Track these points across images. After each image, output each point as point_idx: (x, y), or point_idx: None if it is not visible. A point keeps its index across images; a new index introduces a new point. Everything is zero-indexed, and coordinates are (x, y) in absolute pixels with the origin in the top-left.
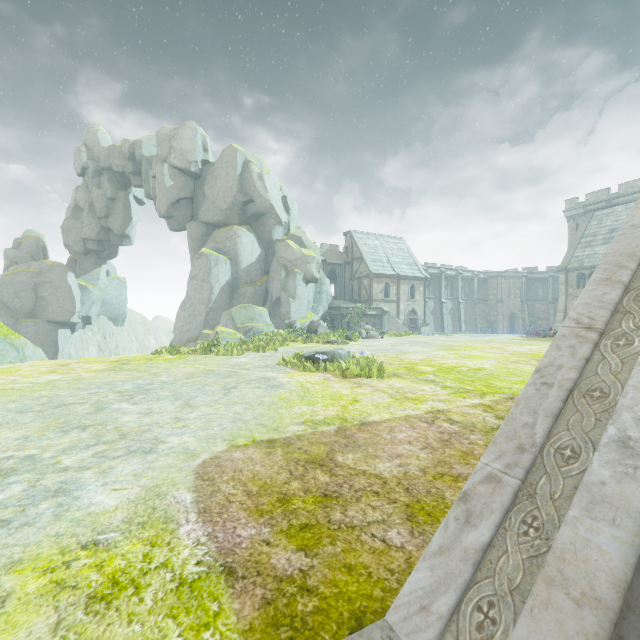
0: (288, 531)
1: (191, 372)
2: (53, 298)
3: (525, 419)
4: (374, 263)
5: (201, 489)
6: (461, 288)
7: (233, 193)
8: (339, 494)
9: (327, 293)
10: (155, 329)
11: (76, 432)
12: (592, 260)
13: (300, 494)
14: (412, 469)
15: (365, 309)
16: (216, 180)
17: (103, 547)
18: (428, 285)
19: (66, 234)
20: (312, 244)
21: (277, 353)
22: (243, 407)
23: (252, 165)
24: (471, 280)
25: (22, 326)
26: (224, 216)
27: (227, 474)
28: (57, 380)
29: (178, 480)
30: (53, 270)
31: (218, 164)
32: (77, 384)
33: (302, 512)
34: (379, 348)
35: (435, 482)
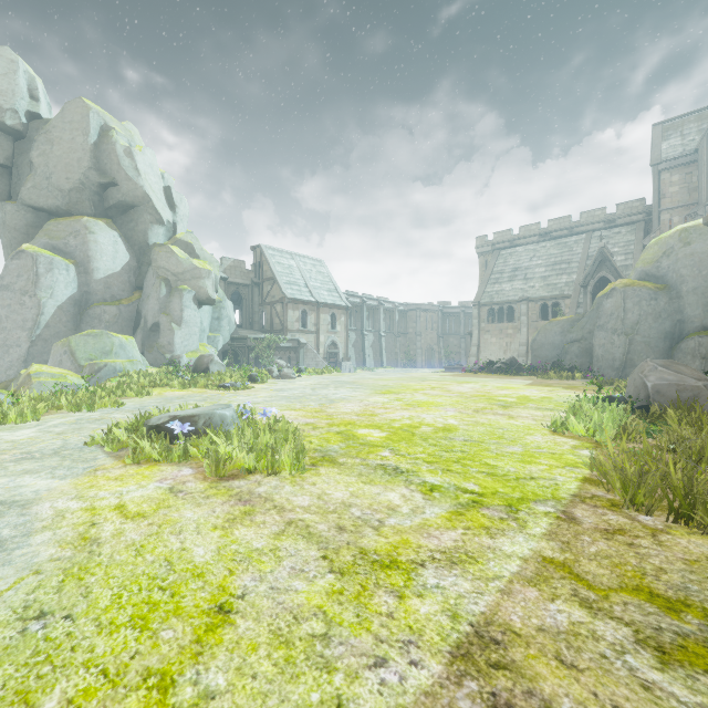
0: None
1: None
2: None
3: None
4: (289, 286)
5: None
6: (383, 320)
7: (82, 168)
8: None
9: (229, 320)
10: None
11: None
12: (500, 296)
13: None
14: None
15: (278, 341)
16: (53, 145)
17: None
18: (349, 315)
19: None
20: (208, 255)
21: (117, 412)
22: None
23: (115, 134)
24: (392, 312)
25: None
26: (67, 200)
27: None
28: None
29: None
30: None
31: (57, 122)
32: None
33: None
34: (295, 394)
35: None
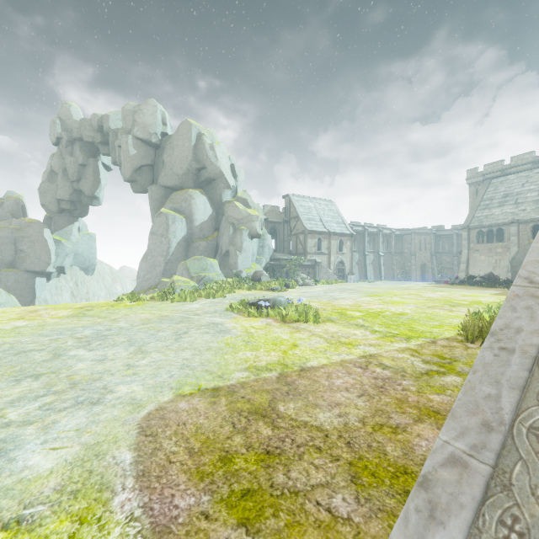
0: (229, 499)
1: (147, 318)
2: (31, 251)
3: (487, 389)
4: (308, 222)
5: (142, 446)
6: (381, 243)
7: (188, 161)
8: (281, 450)
9: (269, 247)
10: (121, 277)
11: (28, 381)
12: (490, 220)
13: (242, 451)
14: (351, 419)
15: (301, 260)
16: (173, 150)
17: (26, 526)
18: (354, 240)
19: (42, 195)
20: (256, 205)
21: (225, 299)
22: (192, 353)
23: (205, 137)
24: (389, 236)
25: (3, 275)
26: (180, 181)
27: (170, 428)
28: (23, 326)
29: (120, 436)
30: (31, 226)
31: (175, 136)
32: (41, 330)
33: (244, 474)
34: (314, 294)
35: (375, 434)
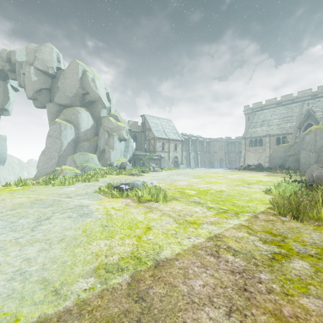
0: None
1: (21, 202)
2: None
3: None
4: (157, 132)
5: None
6: (198, 146)
7: (76, 88)
8: None
9: (132, 147)
10: (27, 167)
11: None
12: (255, 134)
13: None
14: None
15: (152, 156)
16: (65, 79)
17: None
18: (183, 144)
19: None
20: (123, 120)
21: (98, 183)
22: (39, 248)
23: (88, 73)
24: (203, 142)
25: None
26: (70, 101)
27: None
28: None
29: None
30: None
31: (67, 70)
32: None
33: None
34: (161, 178)
35: None
